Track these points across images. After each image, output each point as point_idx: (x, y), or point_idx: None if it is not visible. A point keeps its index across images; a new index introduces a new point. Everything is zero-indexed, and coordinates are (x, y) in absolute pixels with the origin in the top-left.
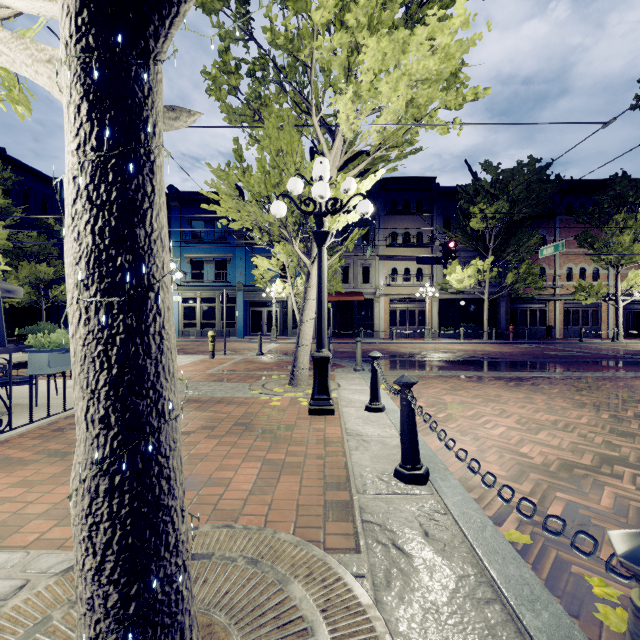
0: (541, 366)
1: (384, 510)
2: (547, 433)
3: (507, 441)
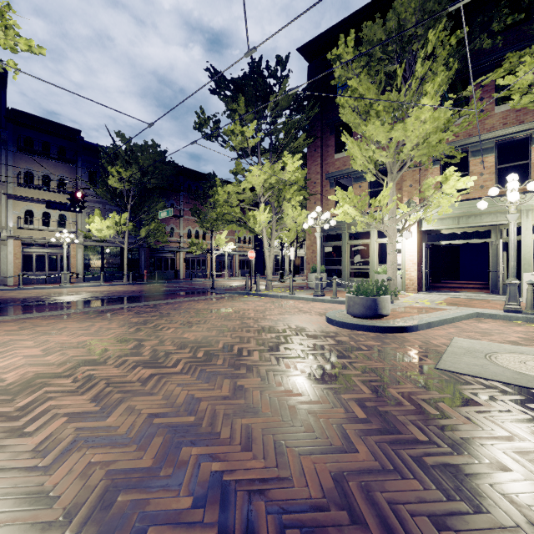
0: (141, 299)
1: None
2: (60, 353)
3: (1, 371)
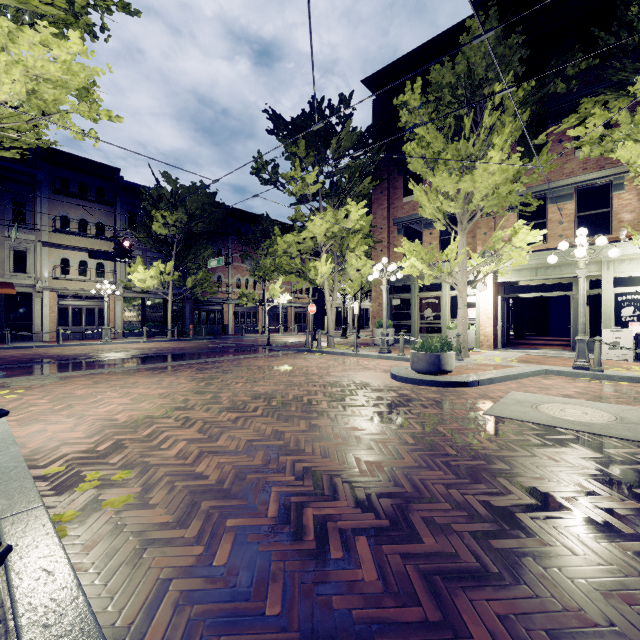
0: (196, 356)
1: None
2: (149, 402)
3: (109, 414)
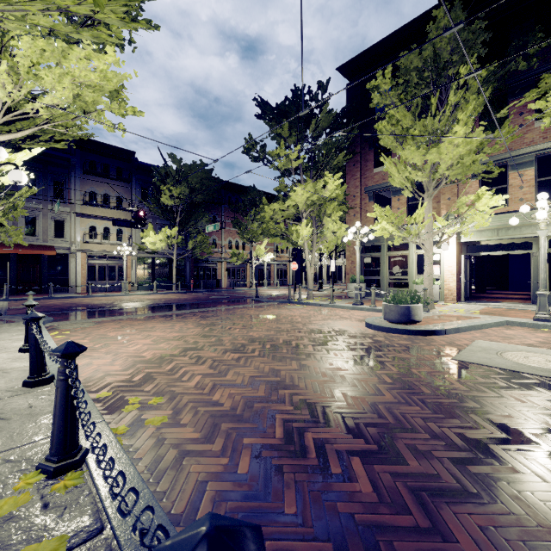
0: (198, 306)
1: (1, 405)
2: (167, 343)
3: (137, 352)
